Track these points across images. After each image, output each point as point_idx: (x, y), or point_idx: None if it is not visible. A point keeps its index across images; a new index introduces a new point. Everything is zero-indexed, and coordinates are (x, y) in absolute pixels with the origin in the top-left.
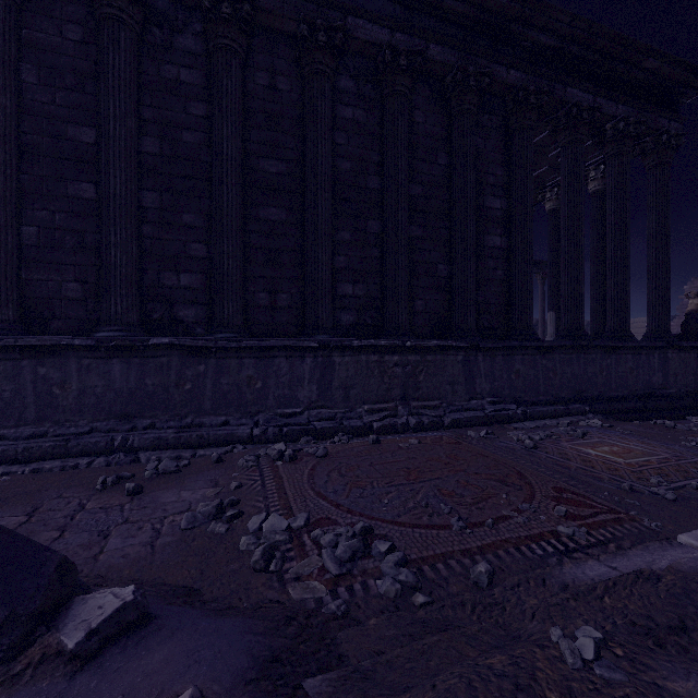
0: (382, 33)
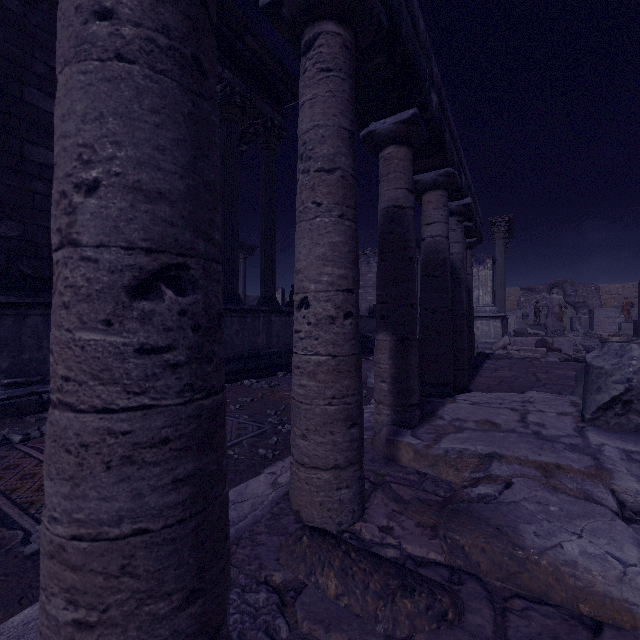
0: None
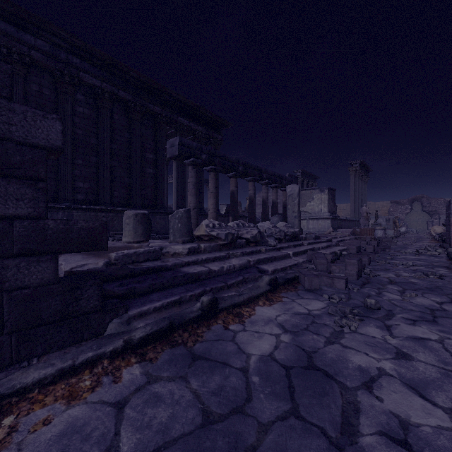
0: (97, 82)
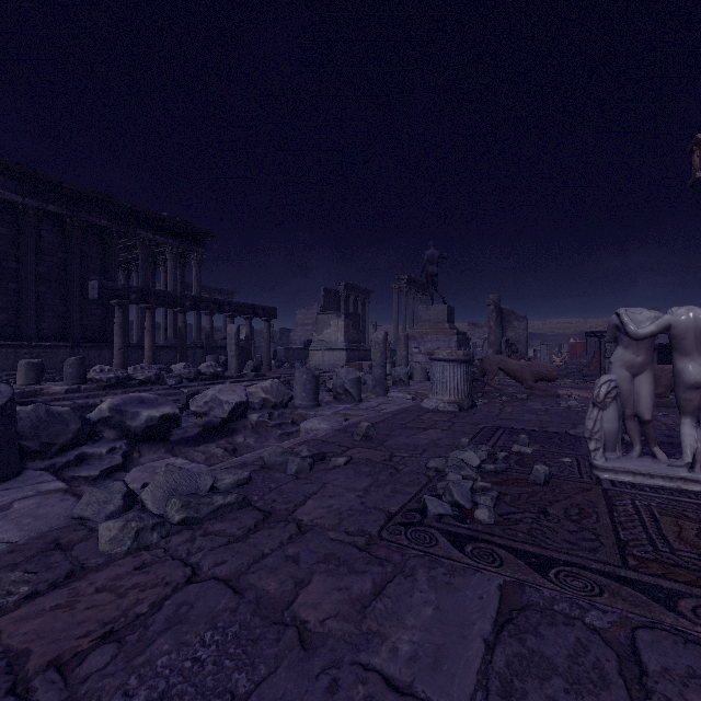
0: (17, 197)
